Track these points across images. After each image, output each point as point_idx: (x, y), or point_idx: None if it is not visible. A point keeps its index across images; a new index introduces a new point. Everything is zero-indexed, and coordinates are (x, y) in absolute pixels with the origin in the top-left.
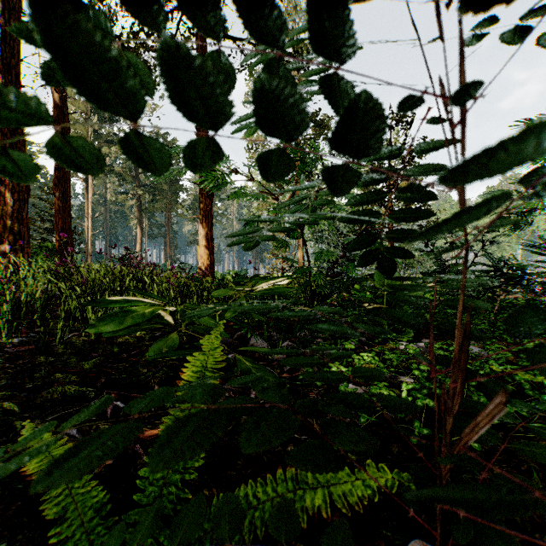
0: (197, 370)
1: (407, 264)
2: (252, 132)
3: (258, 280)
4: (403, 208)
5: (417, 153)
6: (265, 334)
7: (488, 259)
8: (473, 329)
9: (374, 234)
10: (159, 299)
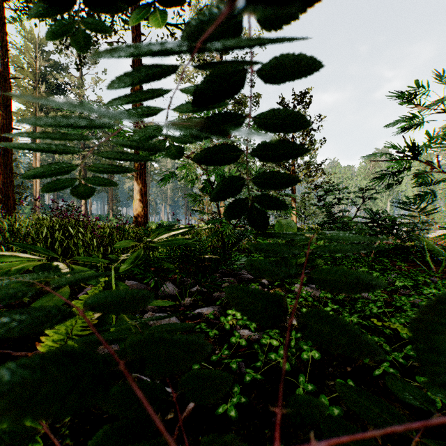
0: (57, 338)
1: (307, 216)
2: (86, 45)
3: (161, 231)
4: (267, 143)
5: (266, 31)
6: (178, 280)
7: (367, 212)
8: (354, 330)
9: (239, 179)
10: (45, 253)
